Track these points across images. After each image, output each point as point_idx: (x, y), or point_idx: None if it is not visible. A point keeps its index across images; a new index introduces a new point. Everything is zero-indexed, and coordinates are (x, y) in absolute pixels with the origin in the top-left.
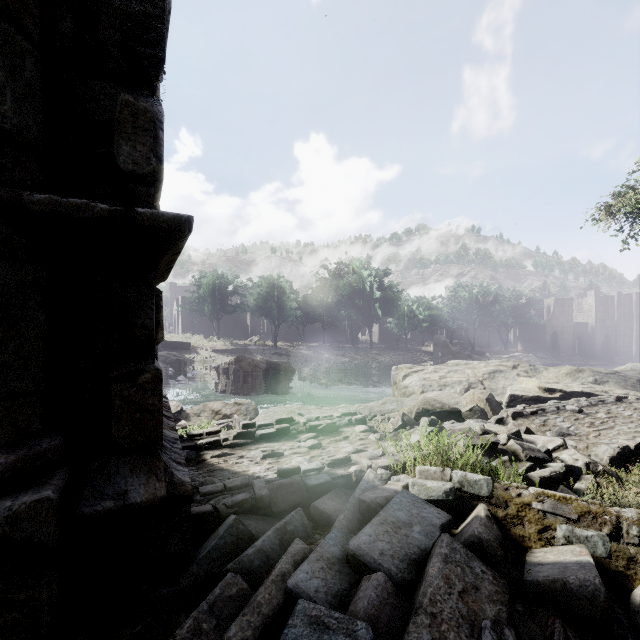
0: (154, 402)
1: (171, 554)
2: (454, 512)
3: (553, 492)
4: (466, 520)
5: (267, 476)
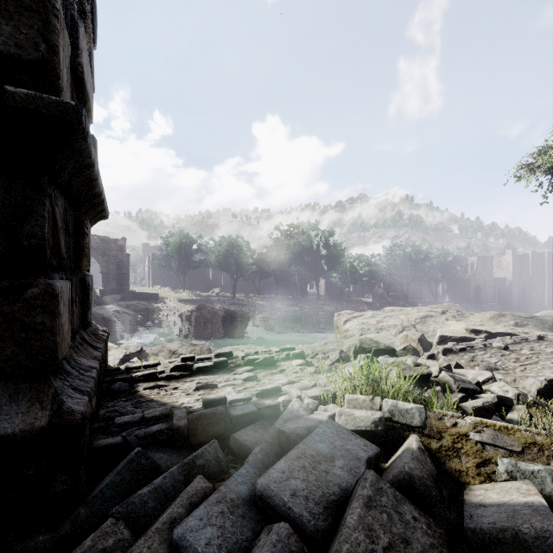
0: (44, 321)
1: (54, 494)
2: (384, 444)
3: (493, 421)
4: (396, 453)
5: (194, 407)
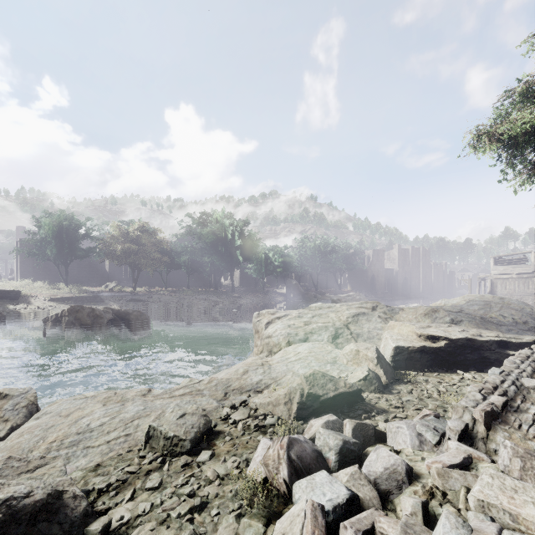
0: None
1: None
2: None
3: None
4: None
5: None
